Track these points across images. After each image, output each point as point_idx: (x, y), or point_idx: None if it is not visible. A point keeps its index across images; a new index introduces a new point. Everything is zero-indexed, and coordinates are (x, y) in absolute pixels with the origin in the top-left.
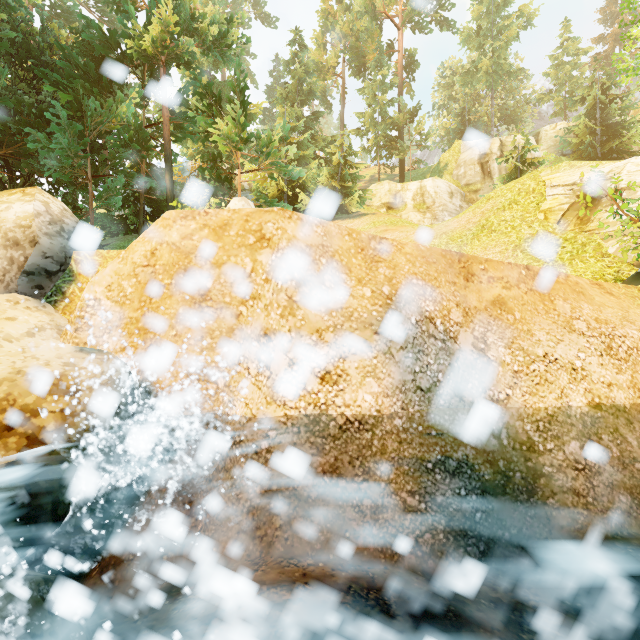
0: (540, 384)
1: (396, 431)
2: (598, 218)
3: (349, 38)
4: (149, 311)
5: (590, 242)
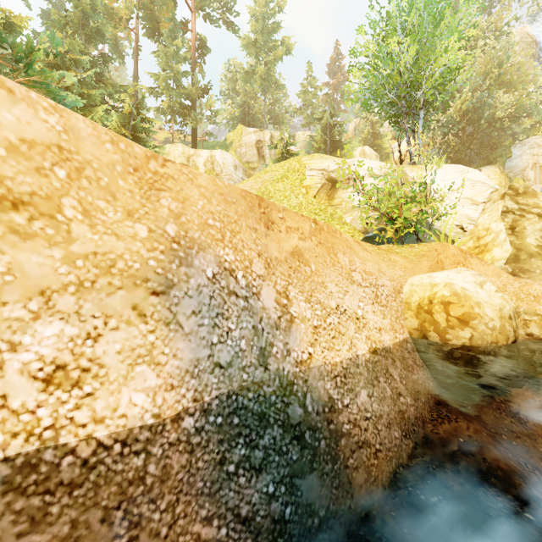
0: (336, 337)
1: (185, 437)
2: (339, 197)
3: None
4: None
5: (335, 213)
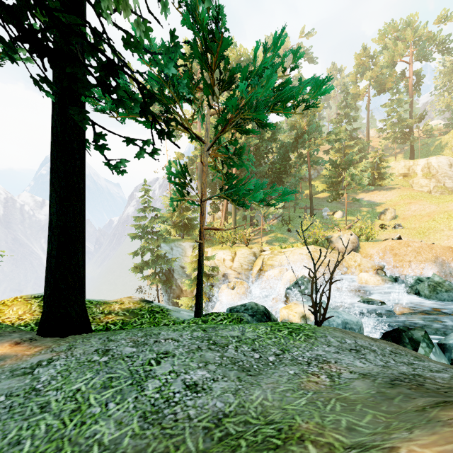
0: None
1: None
2: None
3: (374, 77)
4: (384, 256)
5: None
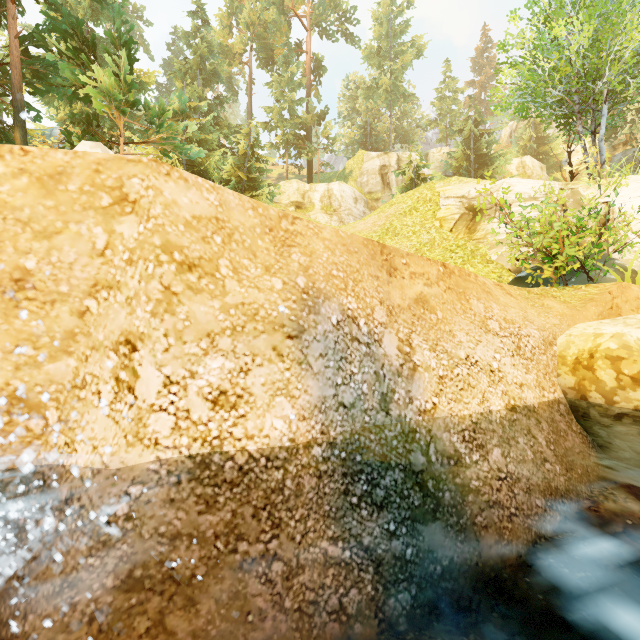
0: (464, 389)
1: (315, 463)
2: (483, 229)
3: (257, 27)
4: None
5: (477, 249)
